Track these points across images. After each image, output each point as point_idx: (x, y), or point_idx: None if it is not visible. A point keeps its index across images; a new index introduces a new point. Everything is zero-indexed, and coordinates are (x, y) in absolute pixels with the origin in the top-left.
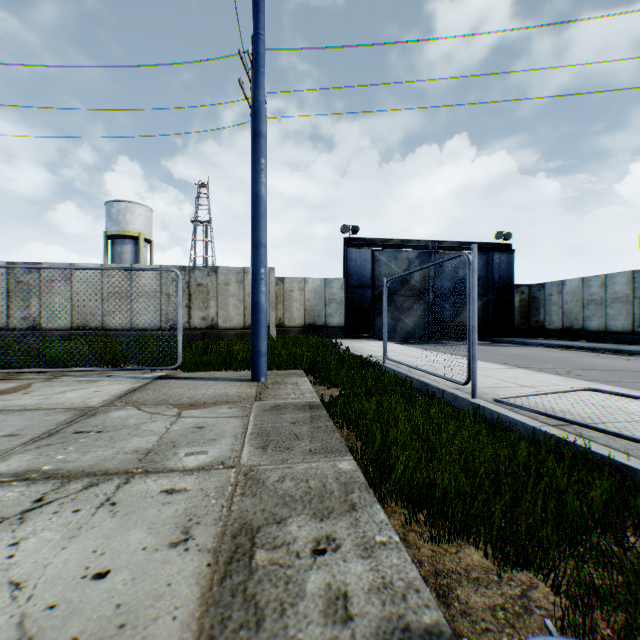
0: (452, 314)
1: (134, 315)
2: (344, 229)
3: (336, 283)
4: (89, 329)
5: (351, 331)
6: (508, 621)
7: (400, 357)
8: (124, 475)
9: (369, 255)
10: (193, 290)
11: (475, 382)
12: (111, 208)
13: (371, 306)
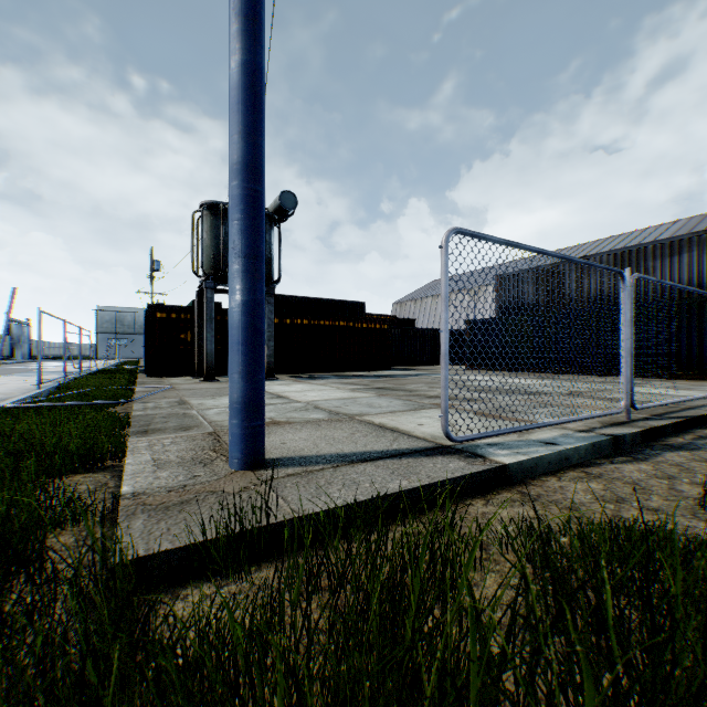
0: None
1: None
2: None
3: None
4: None
5: None
6: None
7: None
8: None
9: None
10: None
11: None
12: None
13: None
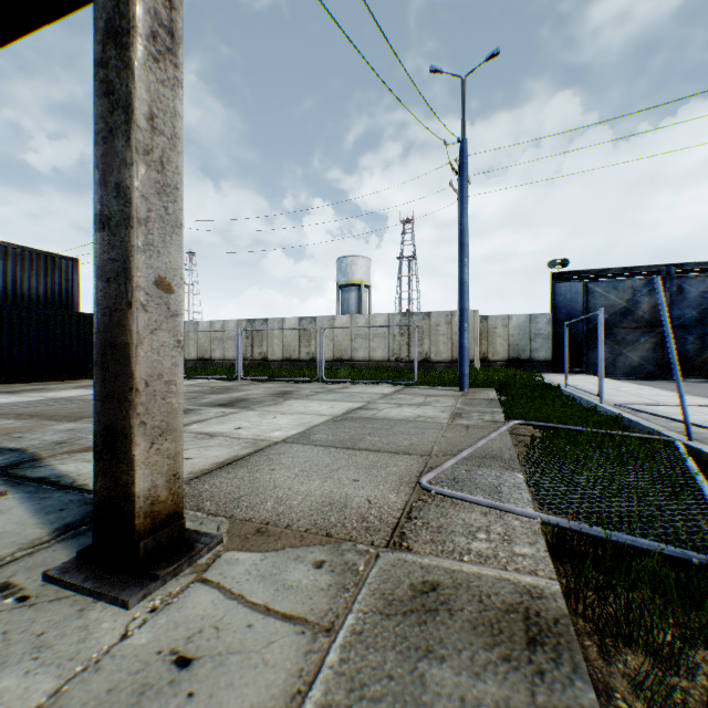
0: (697, 347)
1: (371, 351)
2: (551, 264)
3: (542, 318)
4: (343, 361)
5: (559, 365)
6: (528, 432)
7: (587, 386)
8: (418, 405)
9: (580, 288)
10: (411, 331)
11: (601, 393)
12: (341, 263)
13: (583, 340)
